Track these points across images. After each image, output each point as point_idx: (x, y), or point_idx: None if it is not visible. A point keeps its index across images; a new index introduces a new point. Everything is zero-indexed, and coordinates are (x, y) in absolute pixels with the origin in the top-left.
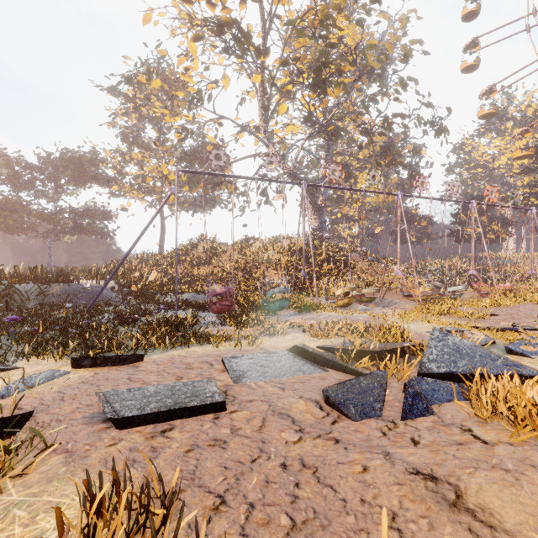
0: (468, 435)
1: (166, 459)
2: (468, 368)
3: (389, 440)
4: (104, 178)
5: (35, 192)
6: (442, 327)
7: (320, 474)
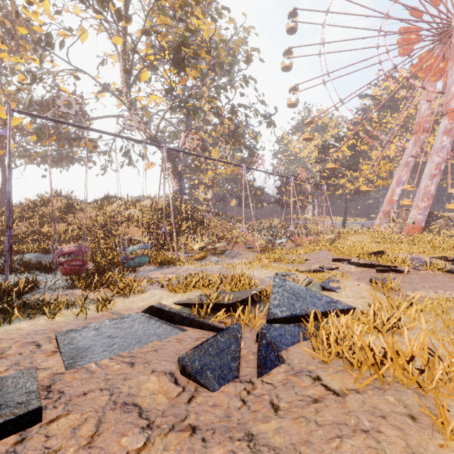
0: (319, 385)
1: None
2: (303, 309)
3: (250, 409)
4: None
5: None
6: (277, 272)
7: None
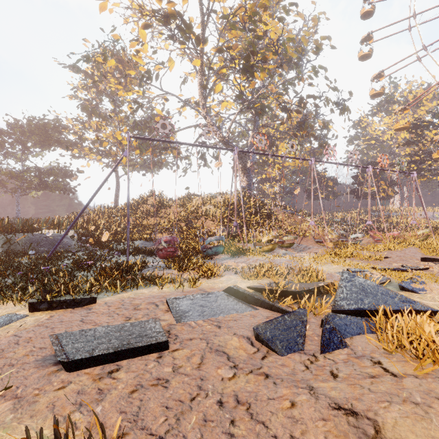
0: (379, 367)
1: (112, 401)
2: (373, 305)
3: (312, 373)
4: (66, 142)
5: (4, 154)
6: (348, 268)
7: (253, 410)
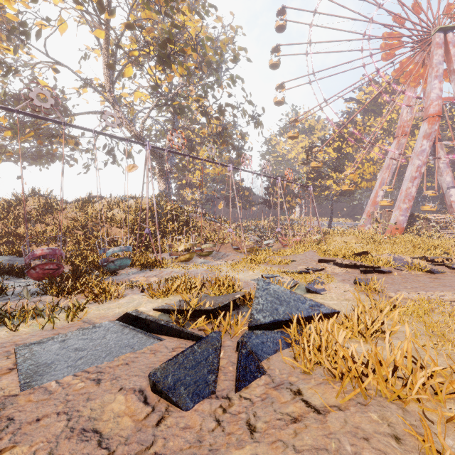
0: (300, 401)
1: None
2: (287, 314)
3: (224, 431)
4: None
5: None
6: (263, 274)
7: None
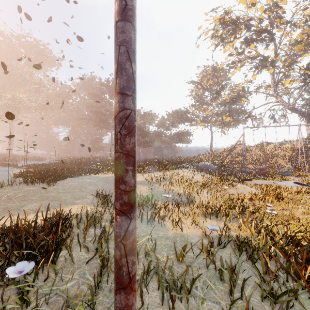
0: None
1: None
2: None
3: None
4: (190, 120)
5: (166, 128)
6: None
7: None
